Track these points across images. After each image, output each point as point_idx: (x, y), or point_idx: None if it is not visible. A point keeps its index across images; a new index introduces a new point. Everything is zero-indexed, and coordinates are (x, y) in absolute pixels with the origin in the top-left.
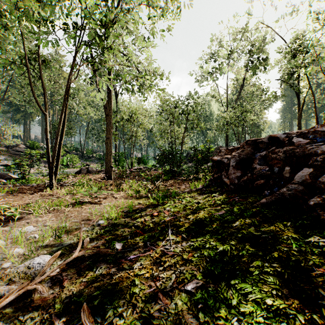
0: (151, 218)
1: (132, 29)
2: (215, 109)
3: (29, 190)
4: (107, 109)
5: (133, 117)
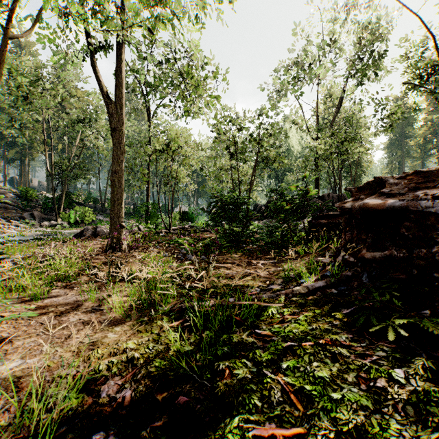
0: None
1: None
2: (294, 142)
3: None
4: (113, 117)
5: (171, 146)
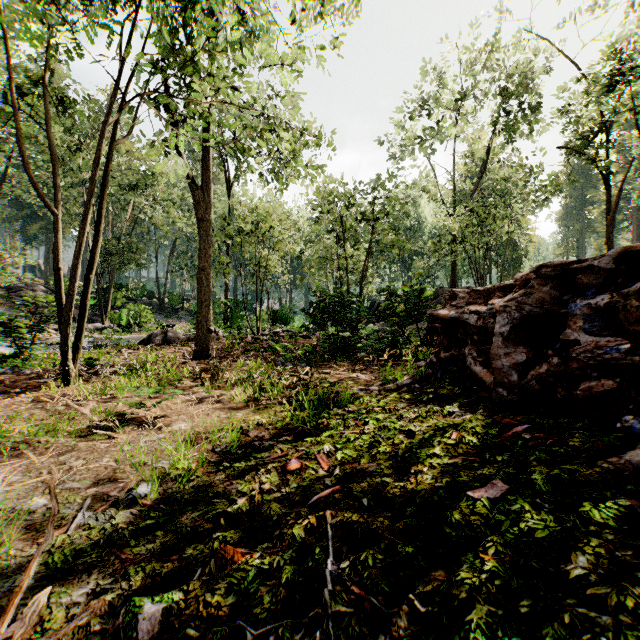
0: (281, 481)
1: (245, 8)
2: (427, 213)
3: (12, 387)
4: (200, 206)
5: (260, 227)
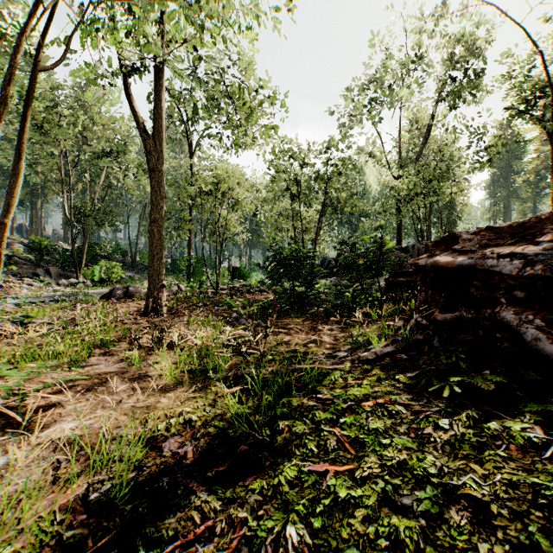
0: None
1: None
2: (372, 180)
3: None
4: (152, 156)
5: (219, 187)
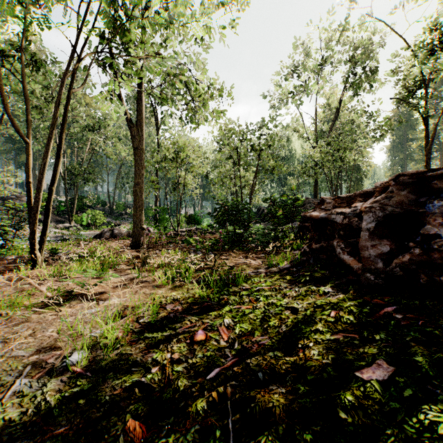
0: (189, 351)
1: None
2: (297, 146)
3: None
4: (136, 139)
5: (179, 155)
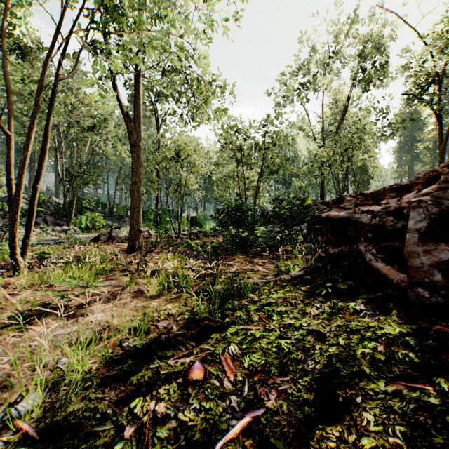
0: (180, 397)
1: None
2: (302, 147)
3: None
4: (133, 135)
5: (181, 155)
